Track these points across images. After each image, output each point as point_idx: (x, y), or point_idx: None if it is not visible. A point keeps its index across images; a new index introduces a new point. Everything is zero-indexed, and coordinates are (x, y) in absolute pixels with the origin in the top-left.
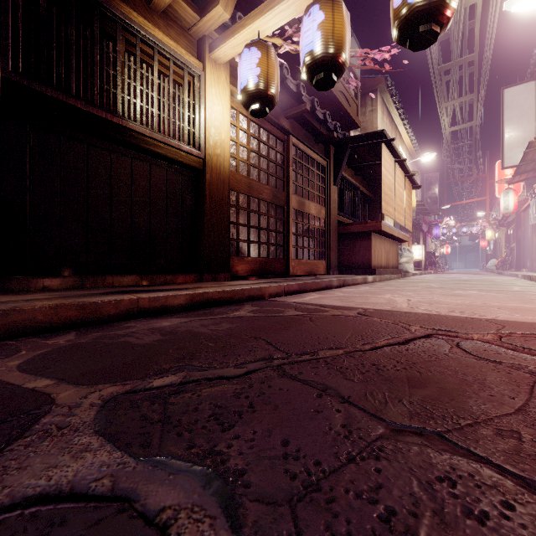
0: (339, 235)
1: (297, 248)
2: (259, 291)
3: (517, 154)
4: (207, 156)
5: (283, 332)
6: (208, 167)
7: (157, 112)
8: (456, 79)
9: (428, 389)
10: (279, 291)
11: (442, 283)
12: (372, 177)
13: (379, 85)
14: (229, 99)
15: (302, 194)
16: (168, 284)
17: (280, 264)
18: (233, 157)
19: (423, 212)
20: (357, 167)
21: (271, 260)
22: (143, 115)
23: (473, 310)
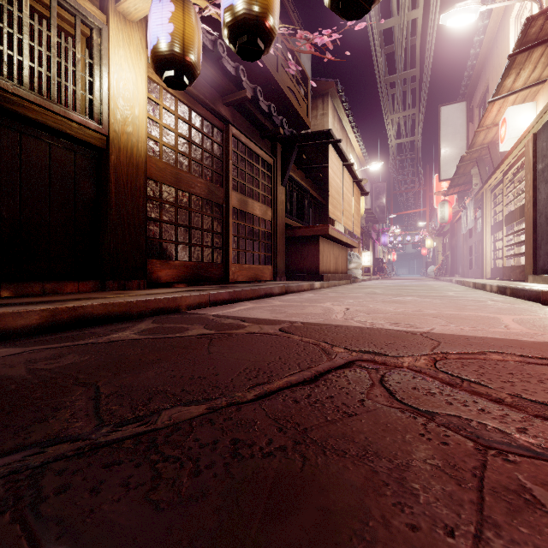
0: (287, 239)
1: (239, 251)
2: (172, 302)
3: (452, 168)
4: (112, 132)
5: (146, 369)
6: (113, 146)
7: (28, 63)
8: (401, 93)
9: (298, 518)
10: (202, 301)
11: (386, 289)
12: (322, 180)
13: (330, 89)
14: (145, 67)
15: (245, 192)
16: (46, 294)
17: (218, 269)
18: (154, 141)
19: (372, 220)
20: (306, 168)
21: (206, 265)
22: (3, 62)
23: (410, 320)
